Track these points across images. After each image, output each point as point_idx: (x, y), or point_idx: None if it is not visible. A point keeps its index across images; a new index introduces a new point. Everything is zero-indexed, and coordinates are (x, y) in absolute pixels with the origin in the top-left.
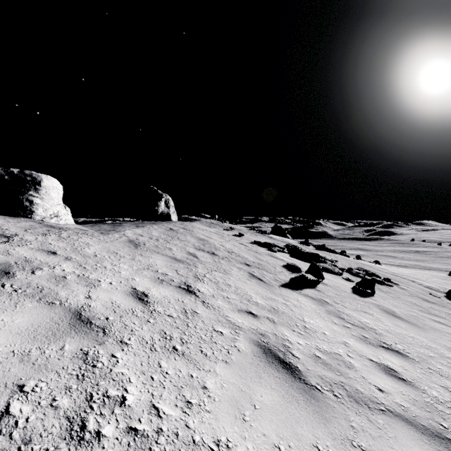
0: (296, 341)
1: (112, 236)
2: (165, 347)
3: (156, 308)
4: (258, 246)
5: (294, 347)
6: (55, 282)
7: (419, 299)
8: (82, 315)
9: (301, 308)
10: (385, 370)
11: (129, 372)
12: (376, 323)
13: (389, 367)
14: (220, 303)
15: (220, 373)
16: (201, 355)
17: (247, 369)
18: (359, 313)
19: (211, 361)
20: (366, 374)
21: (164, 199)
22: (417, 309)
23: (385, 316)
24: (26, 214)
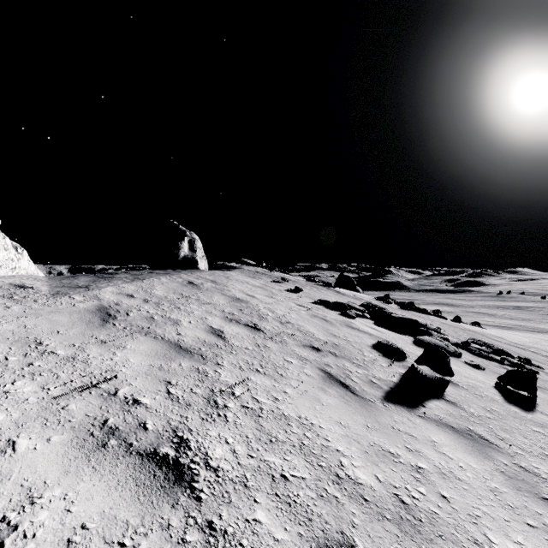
0: None
1: (67, 299)
2: None
3: None
4: (326, 309)
5: None
6: None
7: None
8: None
9: (457, 479)
10: None
11: None
12: None
13: None
14: (263, 519)
15: None
16: None
17: None
18: None
19: None
20: None
21: (188, 239)
22: None
23: None
24: None
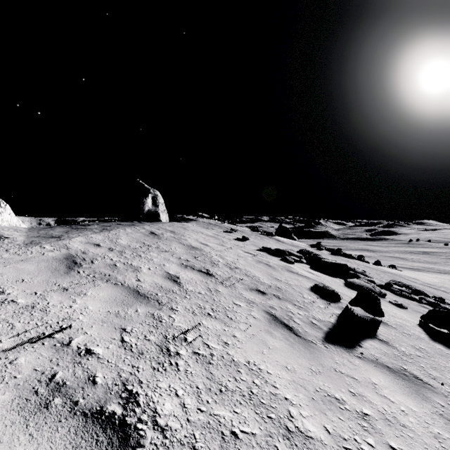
0: None
1: (37, 249)
2: None
3: None
4: (269, 255)
5: None
6: None
7: None
8: None
9: (401, 426)
10: None
11: None
12: None
13: None
14: None
15: None
16: None
17: None
18: None
19: None
20: None
21: (151, 195)
22: None
23: None
24: None
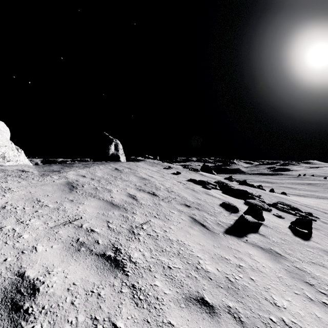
0: None
1: (49, 178)
2: None
3: None
4: (194, 184)
5: None
6: None
7: None
8: None
9: (260, 272)
10: None
11: None
12: None
13: None
14: (159, 284)
15: None
16: None
17: None
18: (319, 269)
19: None
20: None
21: (114, 143)
22: None
23: None
24: None
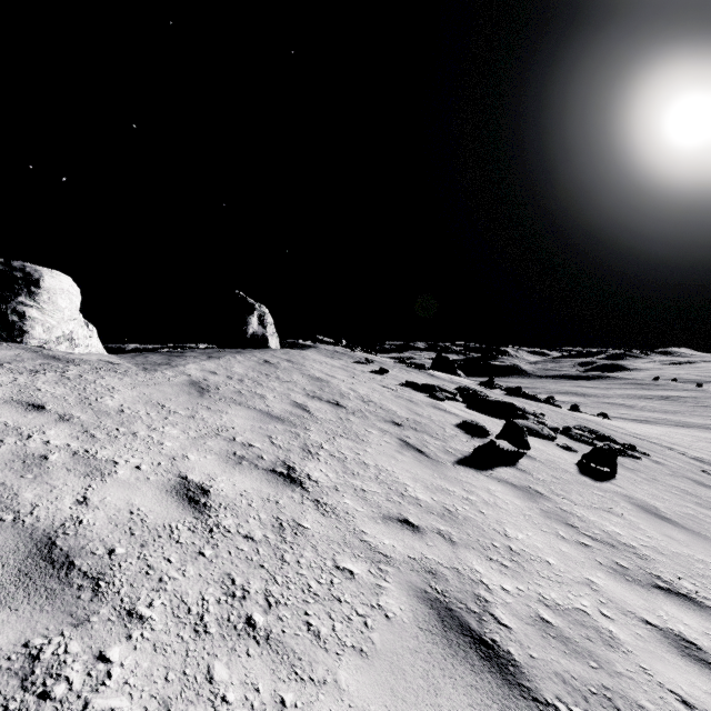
0: (498, 584)
1: (161, 374)
2: (228, 619)
3: (221, 520)
4: (414, 391)
5: (496, 601)
6: (19, 470)
7: (689, 481)
8: (55, 546)
9: (498, 507)
10: (680, 646)
11: (130, 706)
12: (633, 534)
13: (684, 638)
14: (349, 503)
15: (347, 685)
16: (308, 637)
17: (407, 669)
18: (600, 514)
19: (329, 653)
20: (648, 661)
21: (257, 313)
22: (692, 500)
23: (644, 517)
24: (12, 336)
